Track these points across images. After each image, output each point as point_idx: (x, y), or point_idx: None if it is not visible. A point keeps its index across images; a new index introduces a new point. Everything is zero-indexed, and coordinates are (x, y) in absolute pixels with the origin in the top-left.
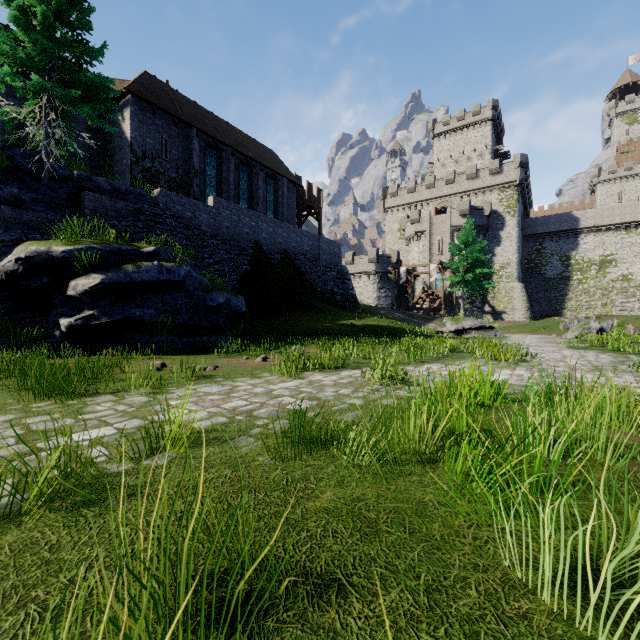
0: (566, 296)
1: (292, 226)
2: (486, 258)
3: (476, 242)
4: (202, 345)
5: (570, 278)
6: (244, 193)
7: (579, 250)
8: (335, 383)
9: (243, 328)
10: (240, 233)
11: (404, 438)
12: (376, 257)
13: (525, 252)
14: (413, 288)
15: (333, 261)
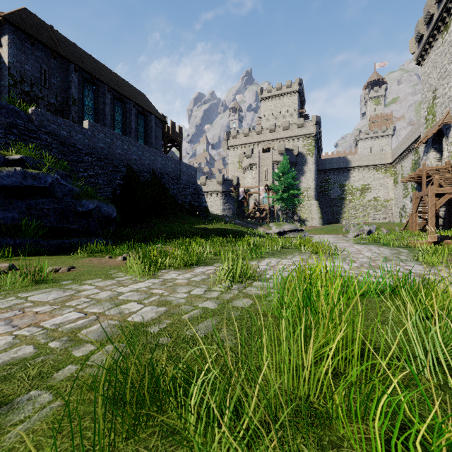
0: (343, 210)
1: (158, 151)
2: (296, 183)
3: (290, 172)
4: (71, 246)
5: (345, 199)
6: (119, 123)
7: (350, 181)
8: (188, 281)
9: (115, 231)
10: (113, 153)
11: (272, 366)
12: (222, 180)
13: (318, 181)
14: (248, 203)
15: (191, 181)
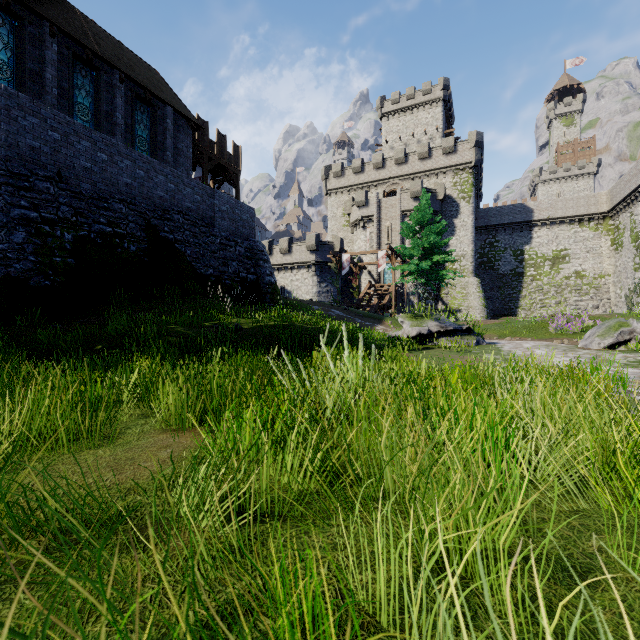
0: (520, 294)
1: (157, 162)
2: (445, 242)
3: (433, 222)
4: None
5: (524, 274)
6: (85, 111)
7: (533, 244)
8: None
9: None
10: (11, 143)
11: None
12: (316, 244)
13: (478, 245)
14: (359, 282)
15: (241, 232)
